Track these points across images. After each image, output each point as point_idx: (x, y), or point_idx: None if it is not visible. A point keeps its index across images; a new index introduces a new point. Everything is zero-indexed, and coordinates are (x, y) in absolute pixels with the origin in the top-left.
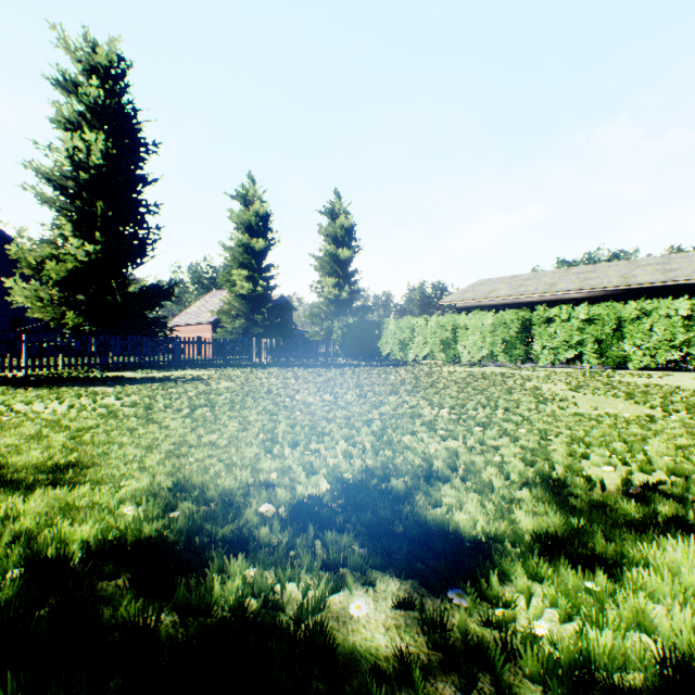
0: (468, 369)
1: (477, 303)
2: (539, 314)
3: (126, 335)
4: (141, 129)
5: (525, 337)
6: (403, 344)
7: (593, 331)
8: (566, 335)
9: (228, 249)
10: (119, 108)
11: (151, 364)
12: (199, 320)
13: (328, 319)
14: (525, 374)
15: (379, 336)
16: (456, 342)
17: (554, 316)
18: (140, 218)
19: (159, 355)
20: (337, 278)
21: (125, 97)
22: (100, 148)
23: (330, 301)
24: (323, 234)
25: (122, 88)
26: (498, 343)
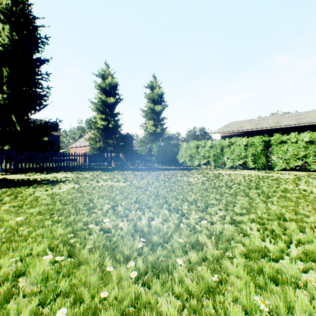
0: (235, 172)
1: (232, 133)
2: (276, 138)
3: (27, 151)
4: (37, 28)
5: (266, 152)
6: (191, 156)
7: (313, 148)
8: (295, 150)
9: (94, 103)
10: (22, 13)
11: (41, 168)
12: (85, 144)
13: (149, 143)
14: (279, 176)
15: (177, 152)
16: (223, 155)
17: (286, 139)
18: (37, 82)
19: (46, 163)
20: (154, 121)
21: (26, 7)
22: (7, 34)
23: (151, 133)
24: (147, 98)
25: (24, 1)
26: (249, 156)
